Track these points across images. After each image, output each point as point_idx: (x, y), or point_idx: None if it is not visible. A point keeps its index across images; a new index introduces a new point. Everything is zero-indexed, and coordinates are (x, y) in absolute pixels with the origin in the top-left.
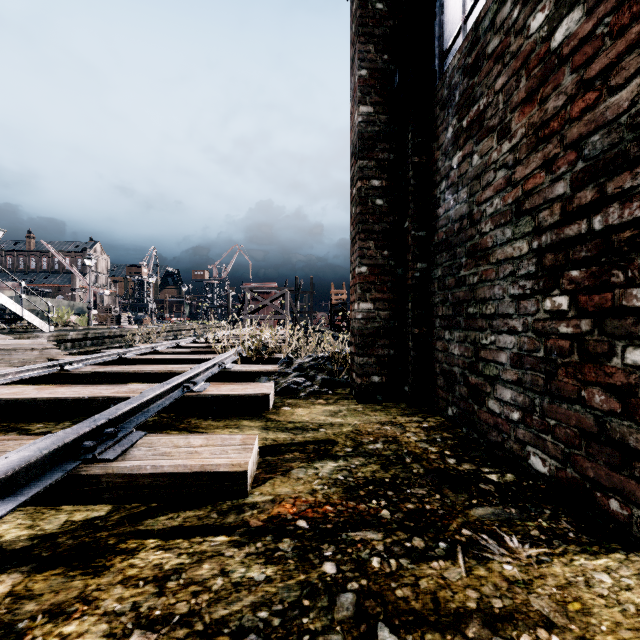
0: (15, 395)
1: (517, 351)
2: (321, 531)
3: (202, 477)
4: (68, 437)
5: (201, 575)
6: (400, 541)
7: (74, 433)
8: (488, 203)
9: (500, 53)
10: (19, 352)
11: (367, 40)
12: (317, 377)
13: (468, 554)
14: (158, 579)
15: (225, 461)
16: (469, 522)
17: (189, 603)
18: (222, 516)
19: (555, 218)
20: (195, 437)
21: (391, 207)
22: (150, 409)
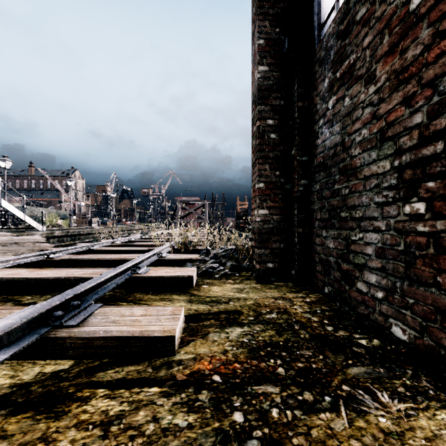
0: (13, 275)
1: (381, 245)
2: (231, 385)
3: (141, 340)
4: (43, 308)
5: (137, 421)
6: (293, 395)
7: (47, 305)
8: (357, 133)
9: (367, 19)
10: (20, 245)
11: (264, 18)
12: (227, 263)
13: (349, 407)
14: (104, 423)
15: (158, 328)
16: (347, 379)
17: (126, 445)
18: (155, 371)
19: (413, 142)
20: (137, 308)
21: (281, 140)
22: (106, 287)
